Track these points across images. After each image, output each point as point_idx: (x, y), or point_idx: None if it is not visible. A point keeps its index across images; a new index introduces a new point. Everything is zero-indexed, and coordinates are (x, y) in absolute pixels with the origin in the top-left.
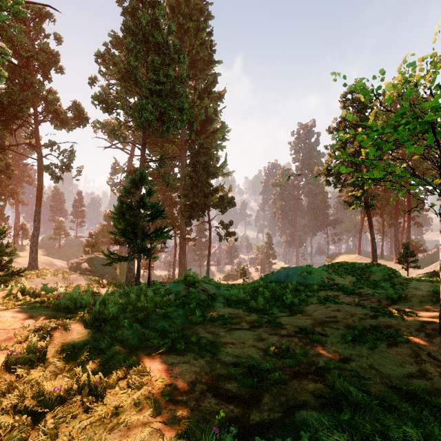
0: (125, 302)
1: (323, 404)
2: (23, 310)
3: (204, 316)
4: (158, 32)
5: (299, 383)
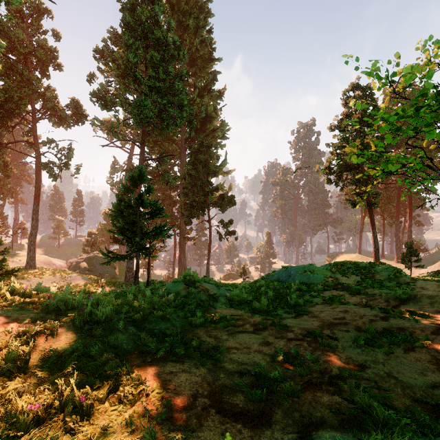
0: (121, 302)
1: (343, 421)
2: (8, 312)
3: (206, 318)
4: (157, 29)
5: (313, 395)
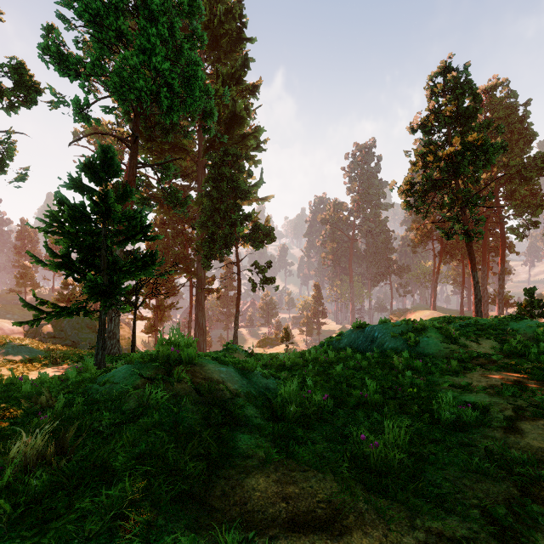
0: None
1: None
2: None
3: None
4: None
5: None
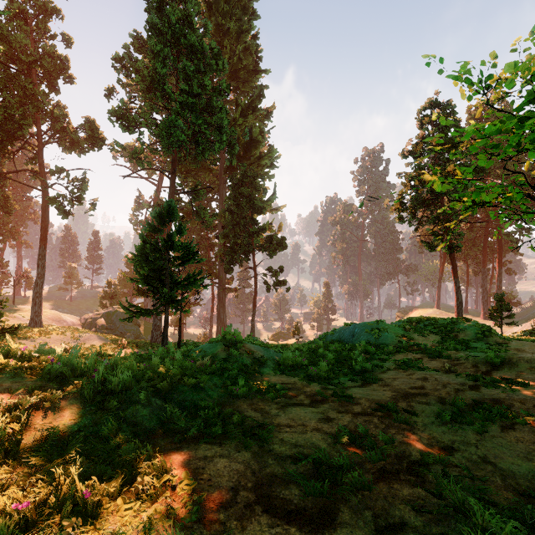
0: (144, 367)
1: (429, 522)
2: None
3: (250, 387)
4: (191, 32)
5: (388, 487)
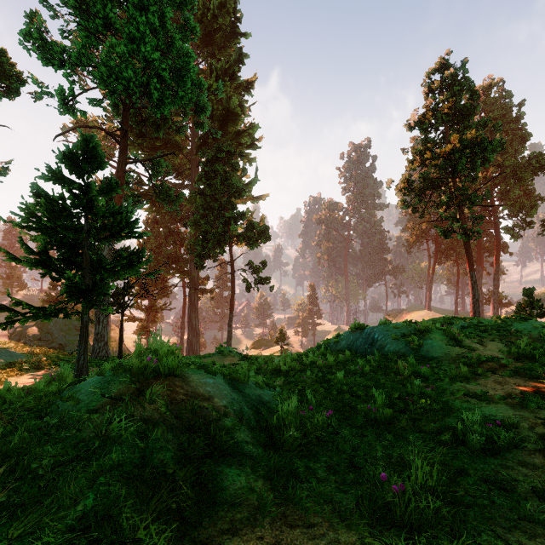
0: None
1: None
2: None
3: None
4: None
5: None
